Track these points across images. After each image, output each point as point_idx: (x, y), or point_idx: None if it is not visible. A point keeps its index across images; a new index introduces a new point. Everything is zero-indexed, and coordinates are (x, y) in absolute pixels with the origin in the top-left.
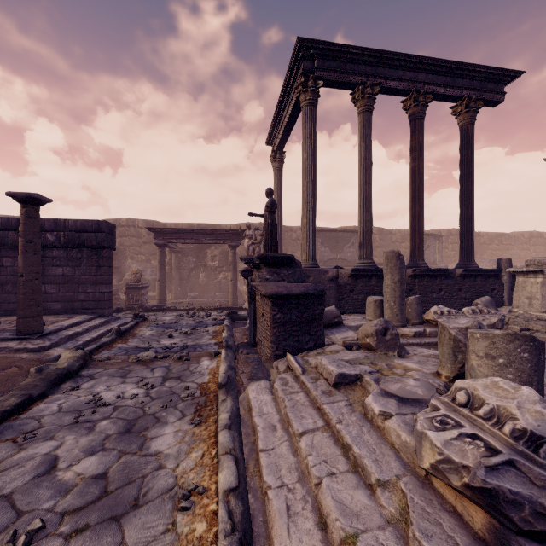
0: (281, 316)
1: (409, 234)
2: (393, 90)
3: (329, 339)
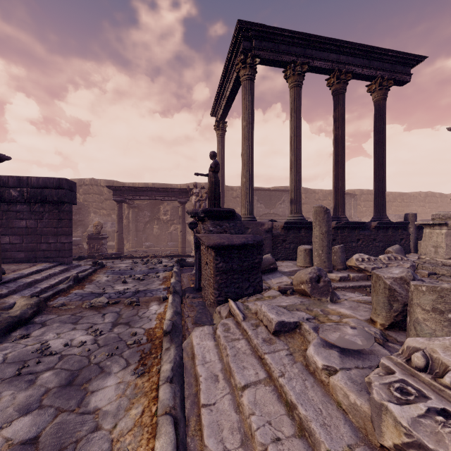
0: (223, 265)
1: (329, 193)
2: (319, 69)
3: (266, 284)
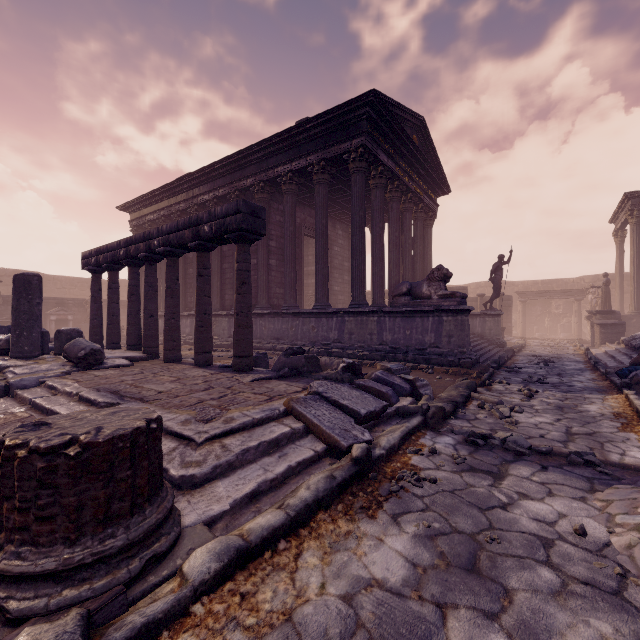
0: (603, 331)
1: None
2: None
3: None
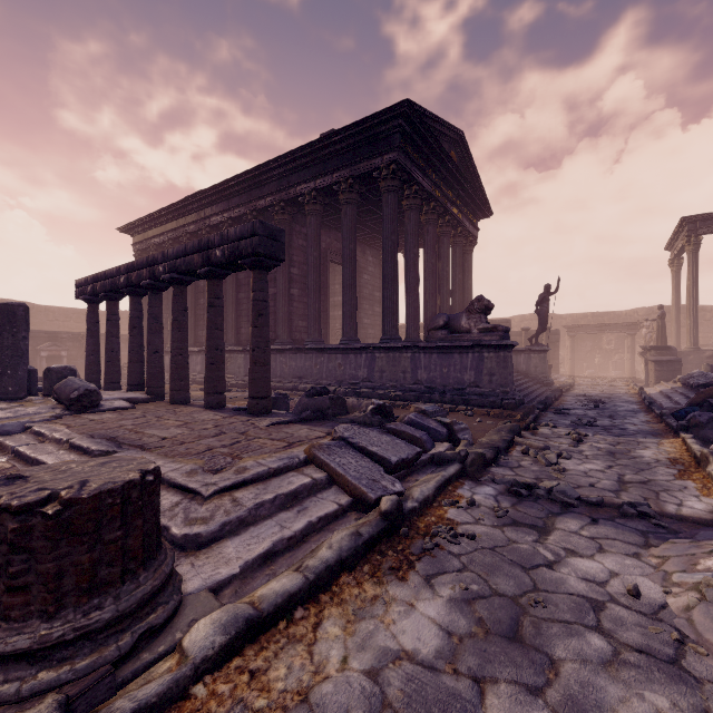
0: (658, 368)
1: None
2: None
3: None
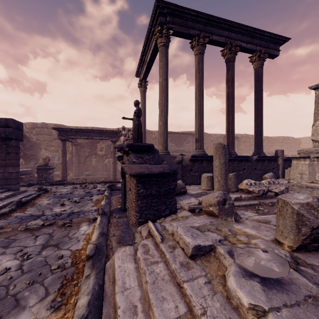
0: (143, 191)
1: (220, 136)
2: (216, 42)
3: (178, 205)
